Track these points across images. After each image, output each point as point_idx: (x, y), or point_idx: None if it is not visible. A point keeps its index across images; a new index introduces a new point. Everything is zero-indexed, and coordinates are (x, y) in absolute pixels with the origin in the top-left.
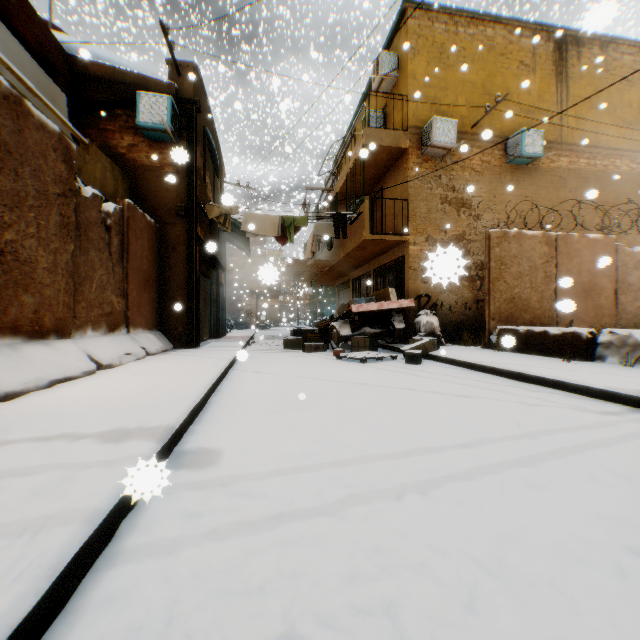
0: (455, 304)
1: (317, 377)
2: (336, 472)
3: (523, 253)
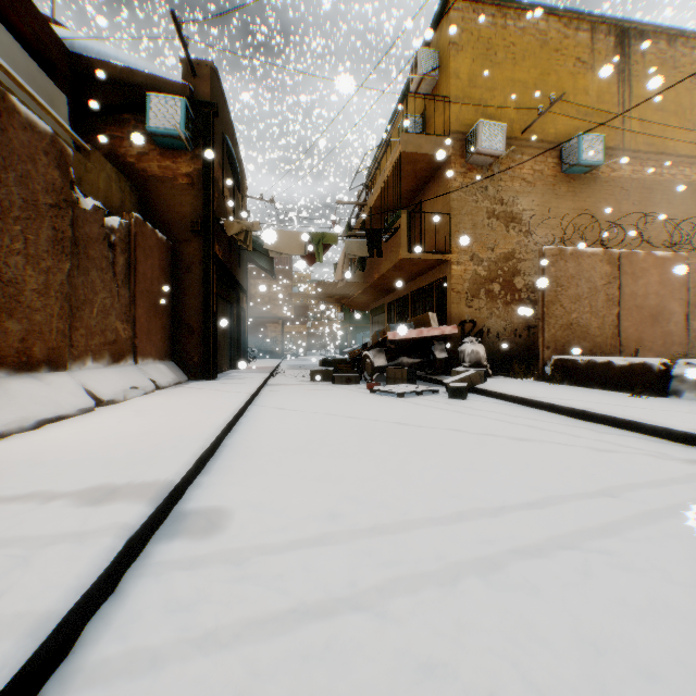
0: (503, 331)
1: (348, 415)
2: (372, 543)
3: (582, 273)
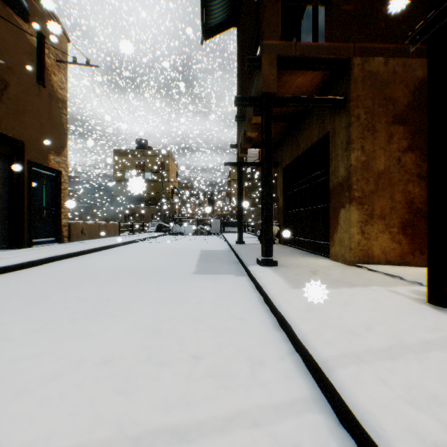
0: None
1: None
2: None
3: None
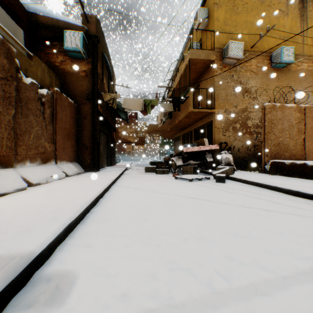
0: (241, 147)
1: (163, 192)
2: None
3: (284, 117)
